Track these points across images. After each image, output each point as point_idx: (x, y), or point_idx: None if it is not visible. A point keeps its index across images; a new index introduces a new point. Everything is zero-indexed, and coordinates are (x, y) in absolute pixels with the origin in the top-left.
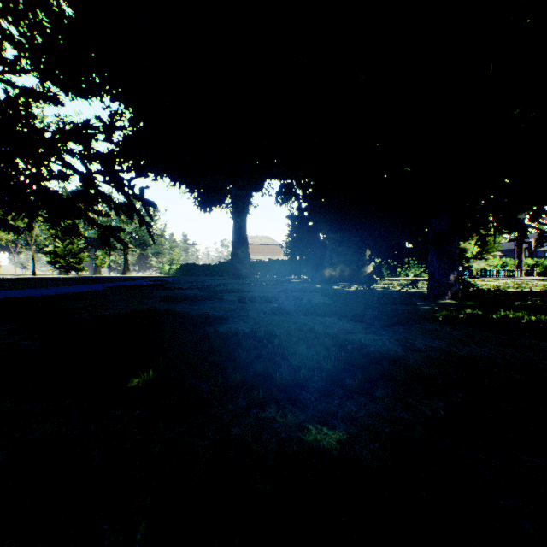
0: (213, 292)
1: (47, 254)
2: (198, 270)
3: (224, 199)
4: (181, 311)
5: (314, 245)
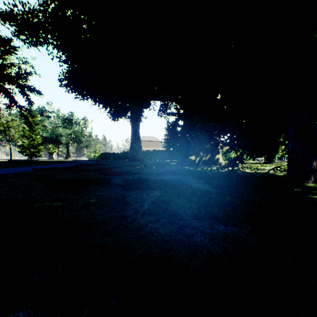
0: (107, 174)
1: (18, 146)
2: (111, 156)
3: (126, 113)
4: (44, 207)
5: (183, 140)
